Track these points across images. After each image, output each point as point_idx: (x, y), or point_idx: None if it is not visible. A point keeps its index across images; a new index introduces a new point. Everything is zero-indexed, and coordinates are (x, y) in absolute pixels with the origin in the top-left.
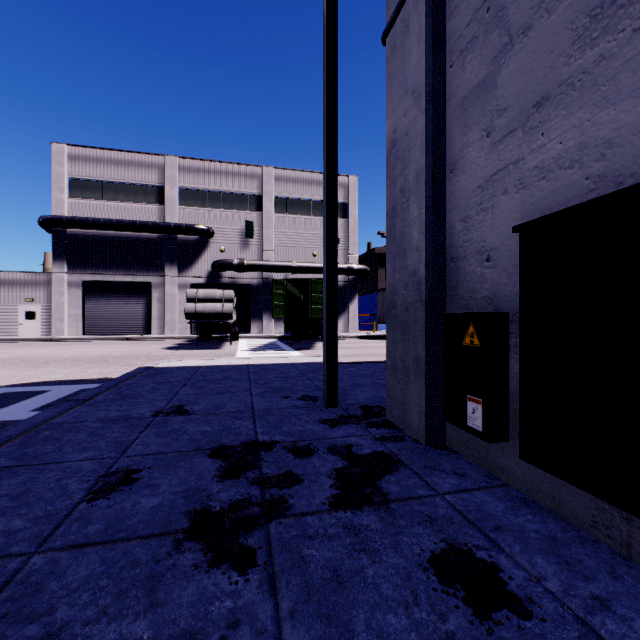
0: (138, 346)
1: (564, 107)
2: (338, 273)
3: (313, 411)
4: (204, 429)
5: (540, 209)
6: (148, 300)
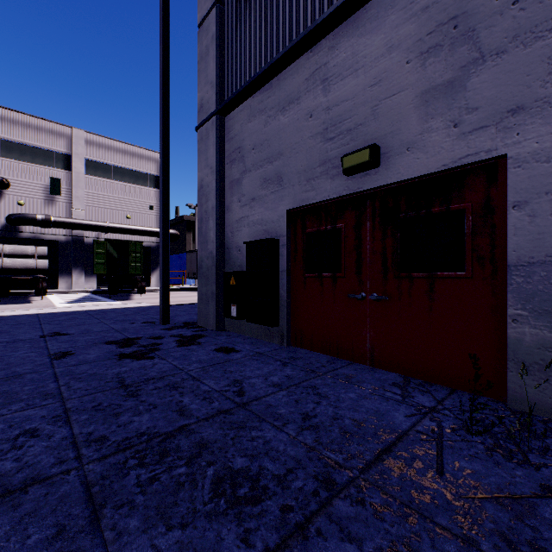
0: None
1: (259, 205)
2: (152, 235)
3: (155, 326)
4: (90, 338)
5: (253, 236)
6: None
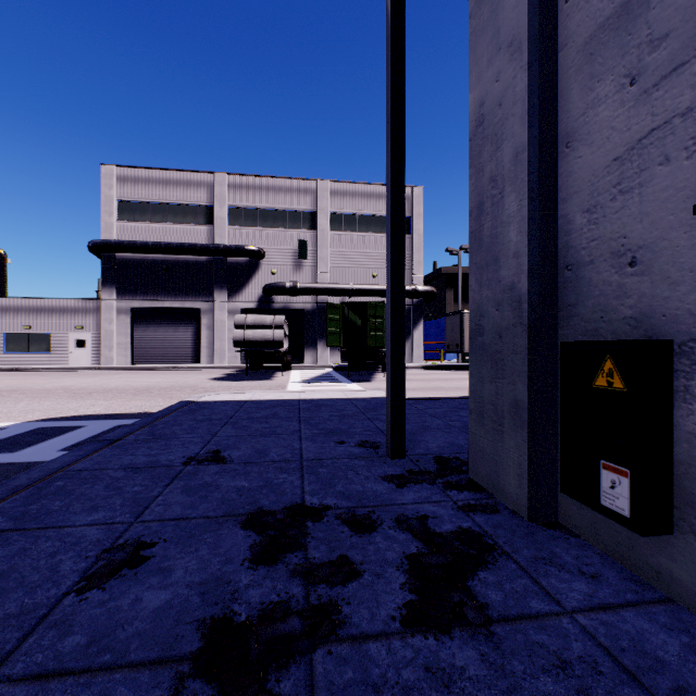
0: (185, 376)
1: None
2: None
3: (374, 463)
4: (240, 484)
5: None
6: (197, 327)
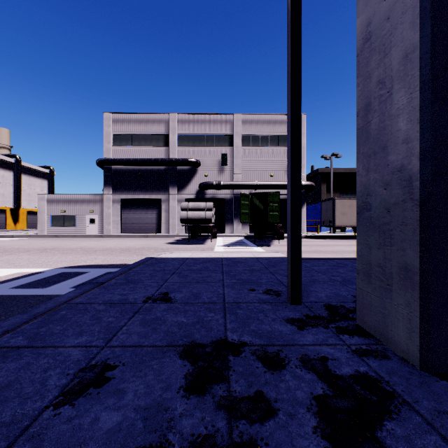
0: (151, 241)
1: None
2: None
3: (278, 307)
4: (180, 320)
5: None
6: (159, 210)
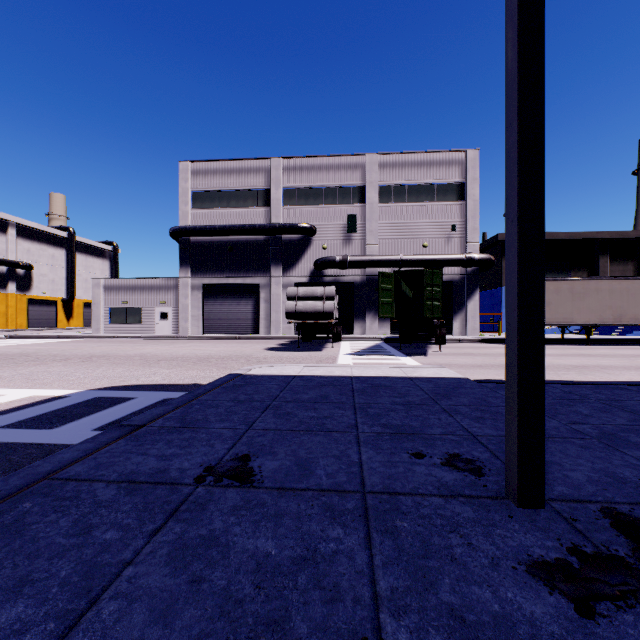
0: (244, 346)
1: None
2: (453, 265)
3: (491, 515)
4: (263, 549)
5: None
6: (256, 301)
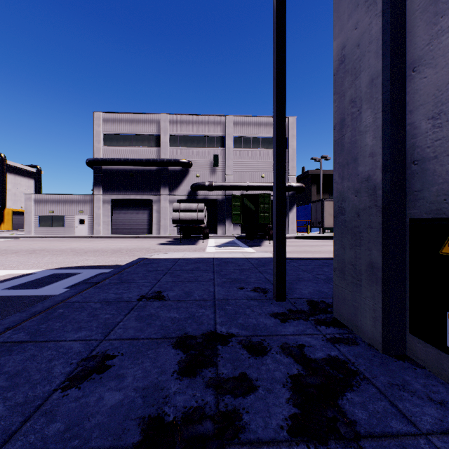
0: (143, 242)
1: None
2: None
3: (264, 303)
4: (173, 316)
5: None
6: (150, 211)
